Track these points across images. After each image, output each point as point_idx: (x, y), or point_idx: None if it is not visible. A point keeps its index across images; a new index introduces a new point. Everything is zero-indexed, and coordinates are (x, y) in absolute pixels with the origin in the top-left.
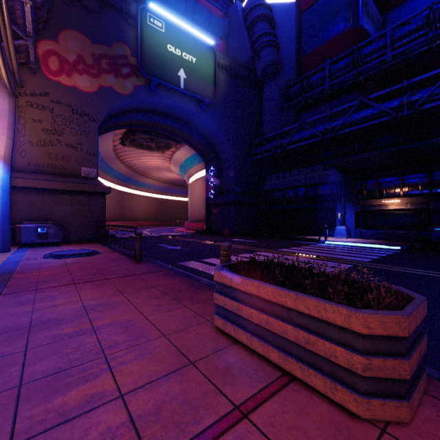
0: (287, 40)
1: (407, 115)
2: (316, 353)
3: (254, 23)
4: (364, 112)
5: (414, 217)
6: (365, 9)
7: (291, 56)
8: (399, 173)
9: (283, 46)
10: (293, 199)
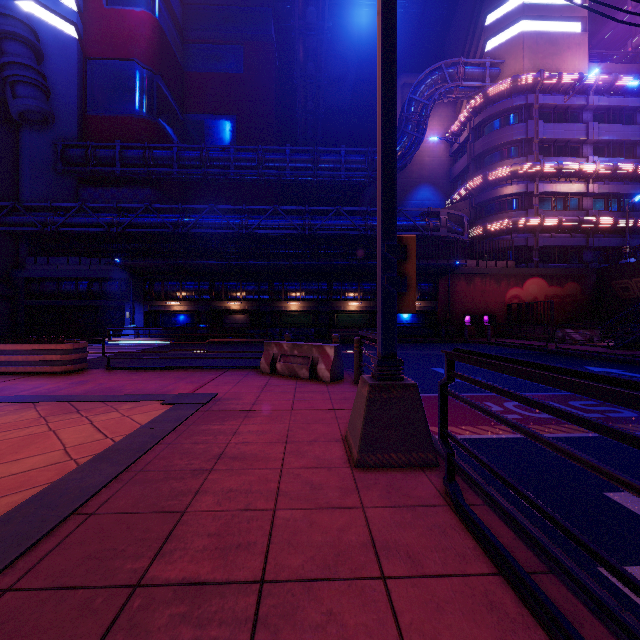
0: (64, 81)
1: (182, 233)
2: (47, 361)
3: (5, 37)
4: (151, 216)
5: (191, 317)
6: (162, 105)
7: (70, 106)
8: (180, 279)
9: (58, 86)
10: (72, 294)
